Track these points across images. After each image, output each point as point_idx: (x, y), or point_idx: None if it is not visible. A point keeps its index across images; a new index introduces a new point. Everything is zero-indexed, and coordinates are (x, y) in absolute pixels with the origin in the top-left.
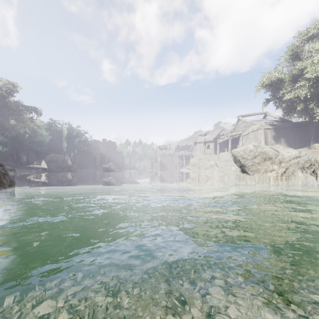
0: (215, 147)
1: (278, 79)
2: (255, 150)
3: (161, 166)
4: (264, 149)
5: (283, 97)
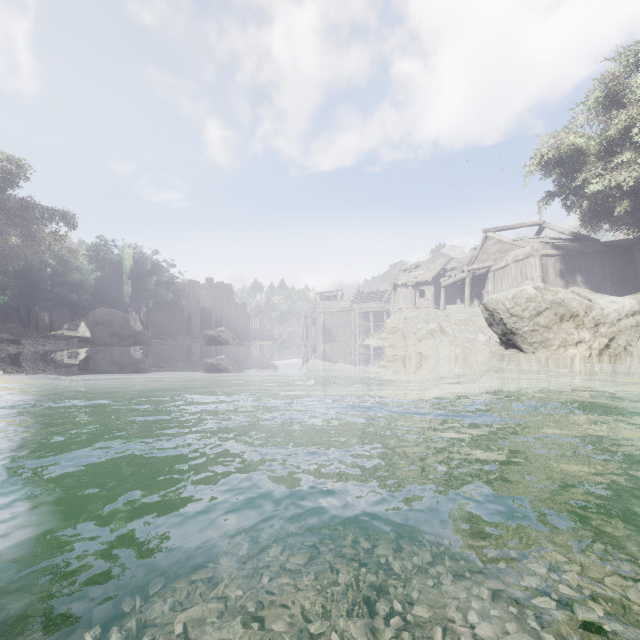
0: (436, 295)
1: (573, 150)
2: (539, 298)
3: (324, 333)
4: (560, 296)
5: (583, 188)
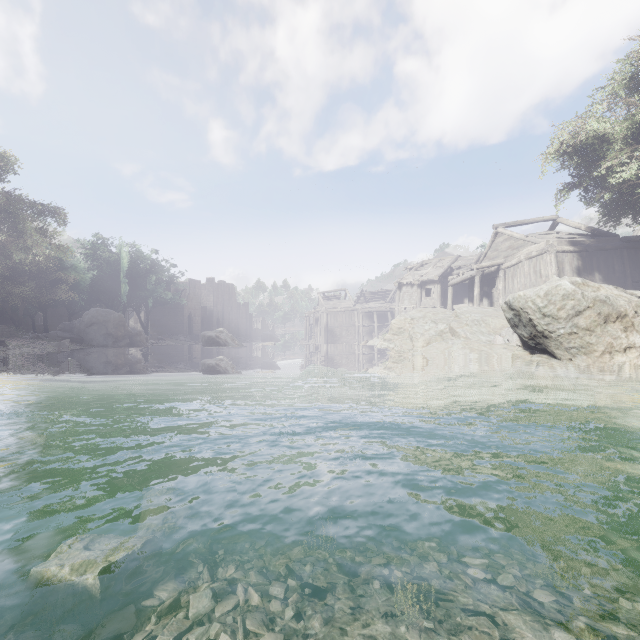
0: (443, 294)
1: (596, 136)
2: (579, 295)
3: (327, 333)
4: (603, 292)
5: (604, 178)
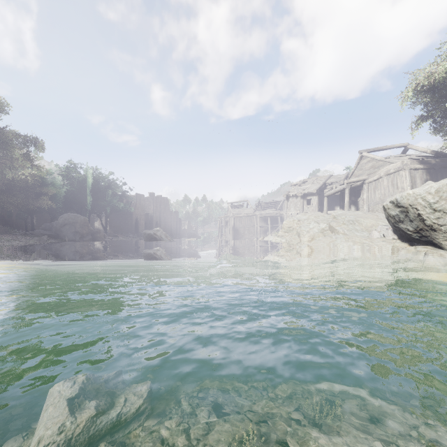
0: (319, 203)
1: None
2: None
3: (234, 232)
4: None
5: None
